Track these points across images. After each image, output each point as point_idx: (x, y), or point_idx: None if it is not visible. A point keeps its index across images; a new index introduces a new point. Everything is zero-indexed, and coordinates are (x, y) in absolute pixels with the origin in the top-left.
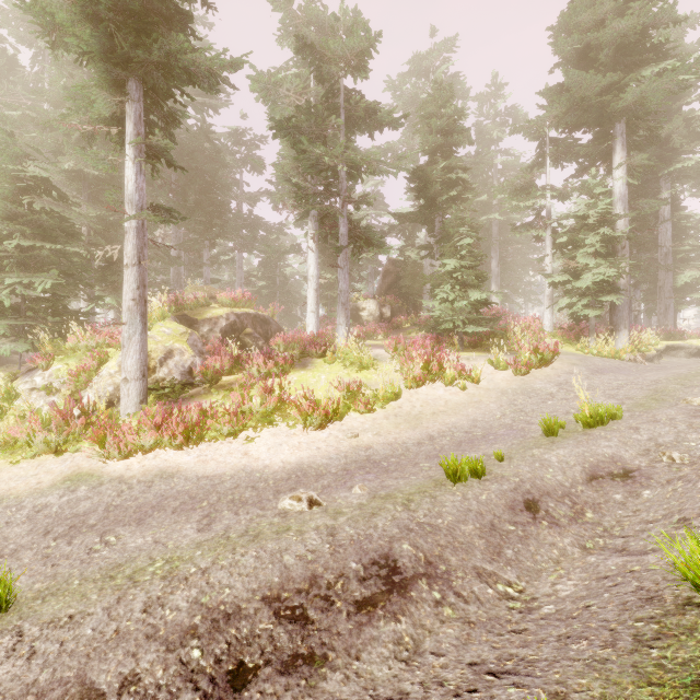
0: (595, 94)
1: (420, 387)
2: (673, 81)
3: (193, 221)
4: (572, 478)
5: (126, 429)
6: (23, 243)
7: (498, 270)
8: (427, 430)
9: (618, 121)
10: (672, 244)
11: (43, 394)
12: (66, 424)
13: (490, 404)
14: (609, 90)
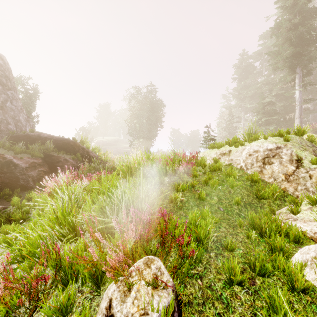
0: None
1: None
2: None
3: None
4: None
5: None
6: (265, 119)
7: None
8: None
9: None
10: None
11: None
12: None
13: None
14: None
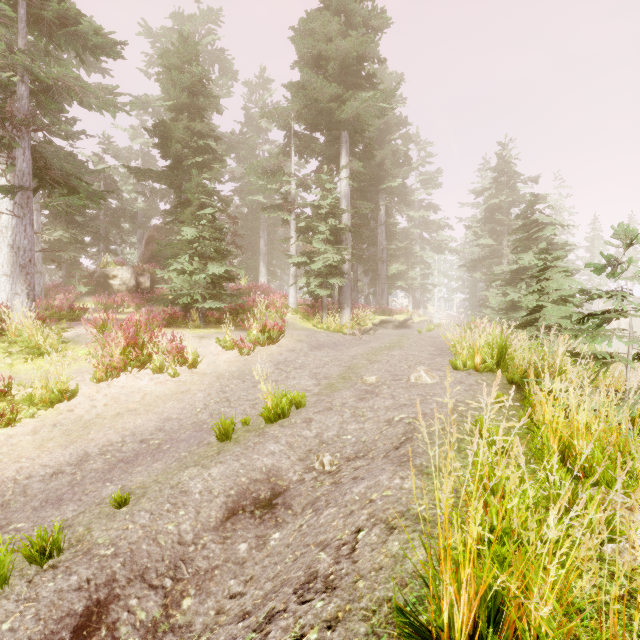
0: (327, 101)
1: (118, 378)
2: (377, 107)
3: None
4: (204, 521)
5: None
6: None
7: (266, 249)
8: (87, 445)
9: (344, 130)
10: (386, 243)
11: None
12: None
13: (198, 393)
14: (337, 101)
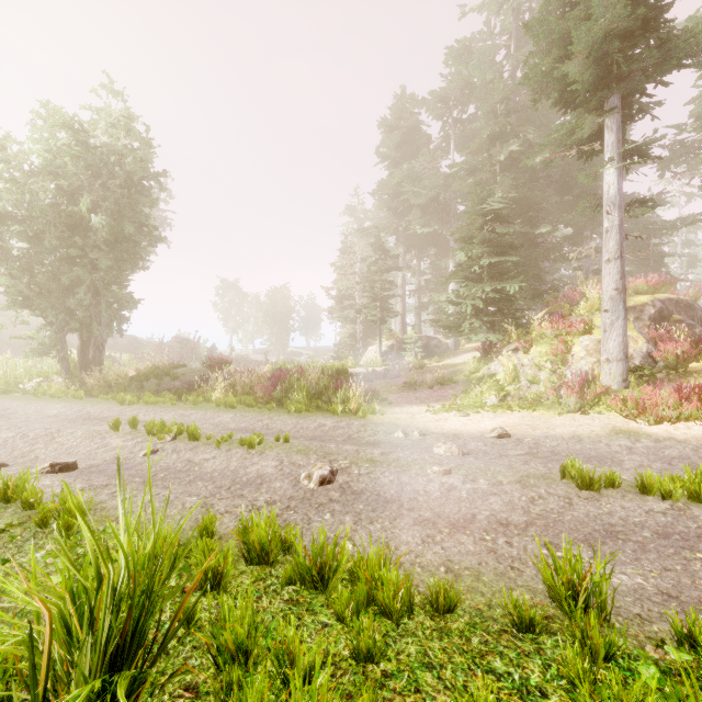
0: None
1: None
2: None
3: (577, 215)
4: None
5: (645, 400)
6: (492, 260)
7: None
8: None
9: None
10: None
11: (533, 369)
12: (579, 392)
13: None
14: None
